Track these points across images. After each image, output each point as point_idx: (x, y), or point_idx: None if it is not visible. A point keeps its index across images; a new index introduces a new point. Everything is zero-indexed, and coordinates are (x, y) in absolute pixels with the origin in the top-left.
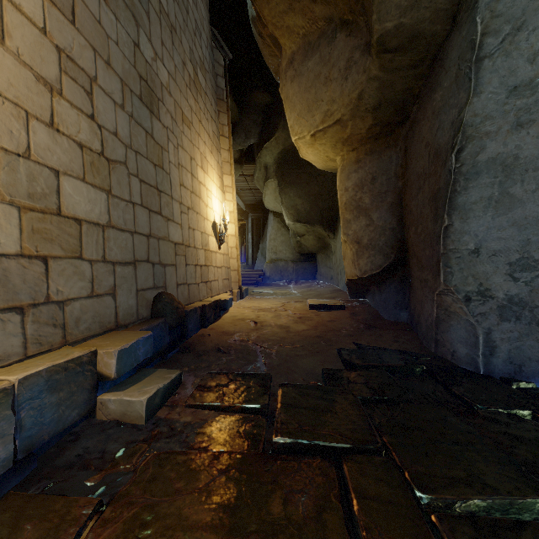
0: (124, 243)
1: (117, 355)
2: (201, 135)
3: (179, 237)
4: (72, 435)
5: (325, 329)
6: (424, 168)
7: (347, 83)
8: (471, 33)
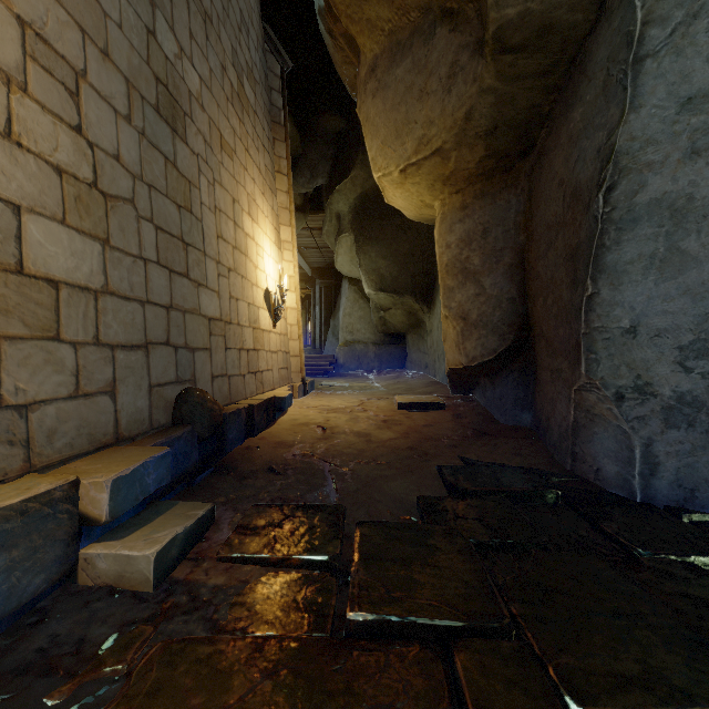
0: (129, 318)
1: (111, 487)
2: (249, 169)
3: (216, 310)
4: (34, 614)
5: (419, 438)
6: (556, 216)
7: (450, 98)
8: (626, 22)
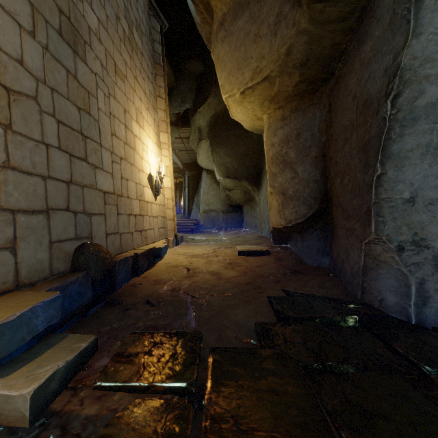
0: (31, 189)
1: None
2: (137, 91)
3: (110, 186)
4: None
5: (254, 275)
6: (351, 120)
7: (276, 39)
8: None
